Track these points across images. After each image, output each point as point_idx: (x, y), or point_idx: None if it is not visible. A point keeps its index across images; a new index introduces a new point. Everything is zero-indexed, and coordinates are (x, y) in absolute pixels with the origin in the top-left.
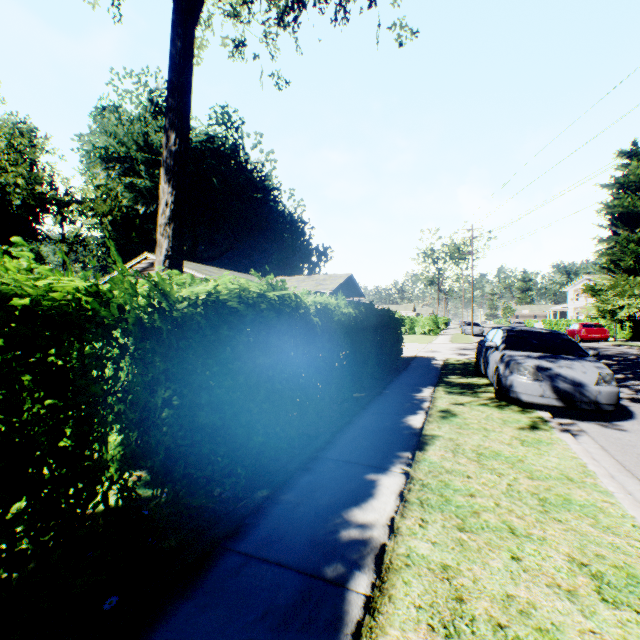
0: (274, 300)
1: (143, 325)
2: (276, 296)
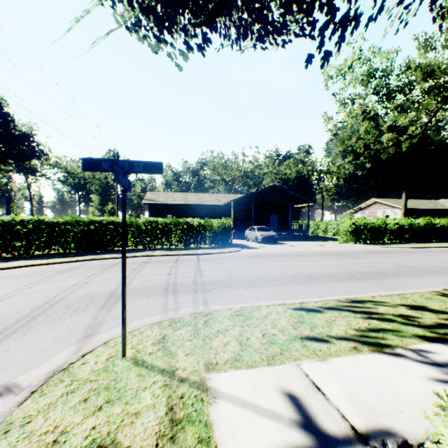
0: (425, 221)
1: (411, 224)
2: (426, 221)
